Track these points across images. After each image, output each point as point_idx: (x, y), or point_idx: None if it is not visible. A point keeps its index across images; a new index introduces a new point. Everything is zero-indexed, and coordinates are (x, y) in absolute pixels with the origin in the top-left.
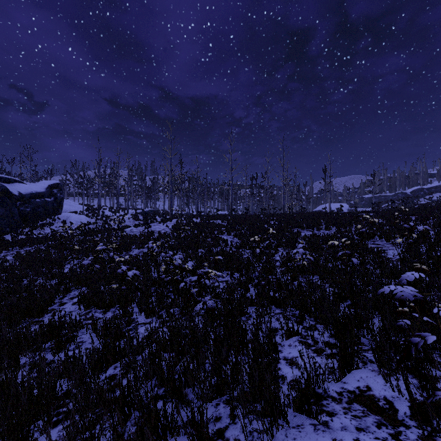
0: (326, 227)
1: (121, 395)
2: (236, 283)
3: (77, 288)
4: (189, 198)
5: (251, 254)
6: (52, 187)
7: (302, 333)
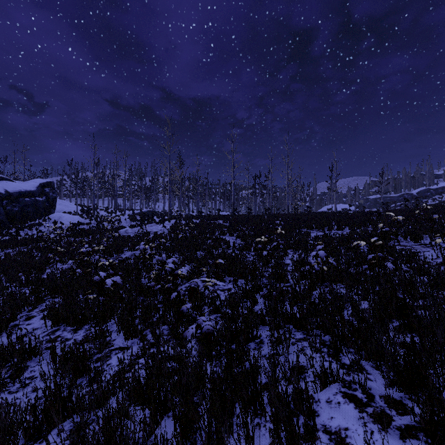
0: (339, 226)
1: None
2: (240, 293)
3: (53, 297)
4: (190, 198)
5: (256, 257)
6: (43, 186)
7: (343, 376)
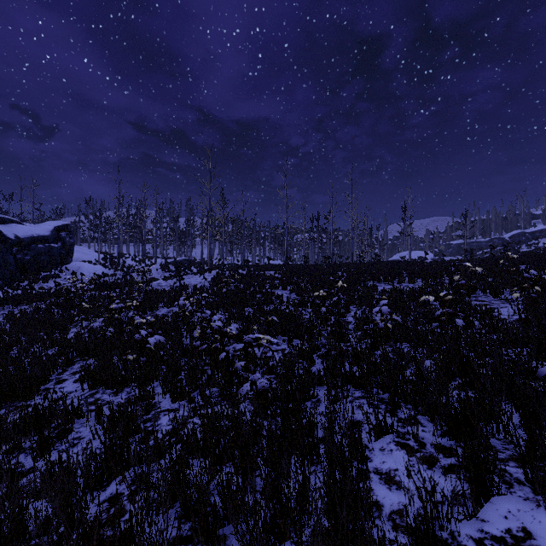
0: (410, 279)
1: (117, 543)
2: (296, 353)
3: (83, 359)
4: (234, 244)
5: (314, 314)
6: (59, 230)
7: (399, 429)
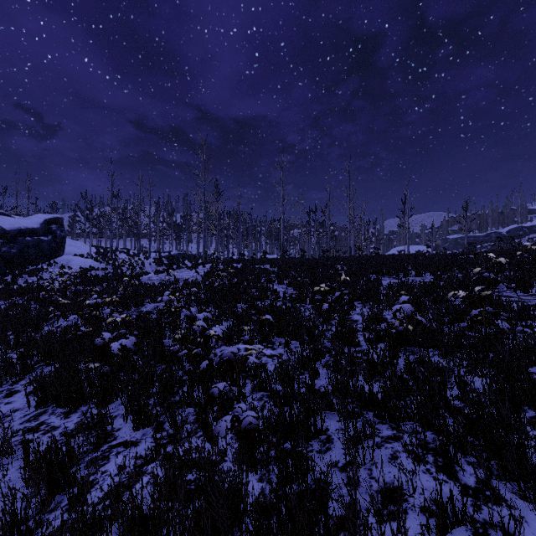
0: (417, 272)
1: None
2: (295, 363)
3: (47, 364)
4: (229, 238)
5: (313, 311)
6: (49, 223)
7: (471, 512)
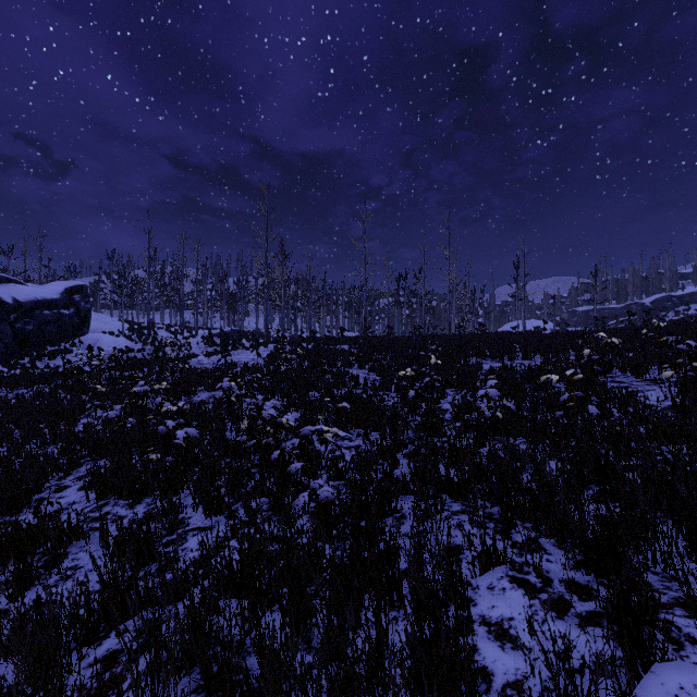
0: (525, 354)
1: None
2: (374, 451)
3: (94, 459)
4: (297, 310)
5: (399, 400)
6: (71, 292)
7: (514, 557)
